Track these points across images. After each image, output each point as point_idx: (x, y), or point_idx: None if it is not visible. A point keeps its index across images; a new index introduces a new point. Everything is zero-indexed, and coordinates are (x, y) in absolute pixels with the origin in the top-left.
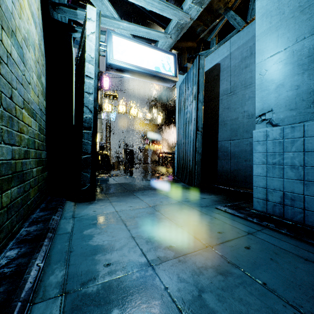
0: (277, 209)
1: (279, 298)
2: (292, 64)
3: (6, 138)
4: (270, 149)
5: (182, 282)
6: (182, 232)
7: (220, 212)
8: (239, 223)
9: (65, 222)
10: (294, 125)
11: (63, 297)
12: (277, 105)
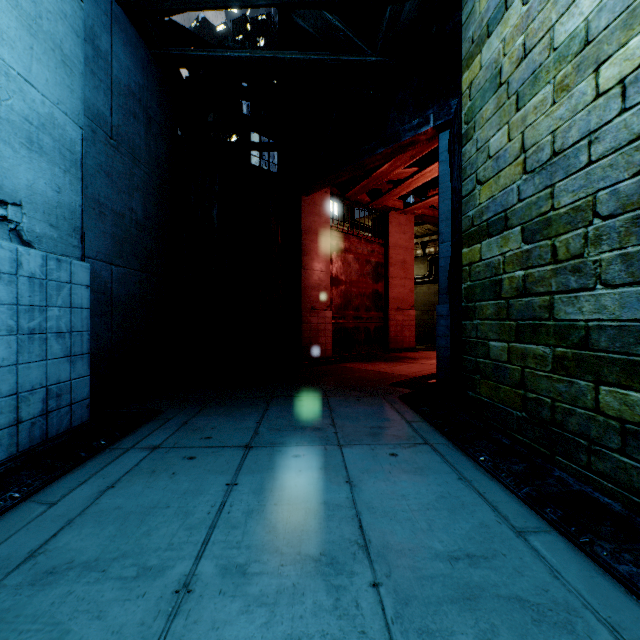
0: (38, 429)
1: (264, 418)
2: (53, 139)
3: (618, 274)
4: (25, 298)
5: (320, 432)
6: (251, 471)
7: (32, 506)
8: (113, 464)
9: (633, 614)
10: (61, 258)
11: (427, 442)
12: (33, 201)
